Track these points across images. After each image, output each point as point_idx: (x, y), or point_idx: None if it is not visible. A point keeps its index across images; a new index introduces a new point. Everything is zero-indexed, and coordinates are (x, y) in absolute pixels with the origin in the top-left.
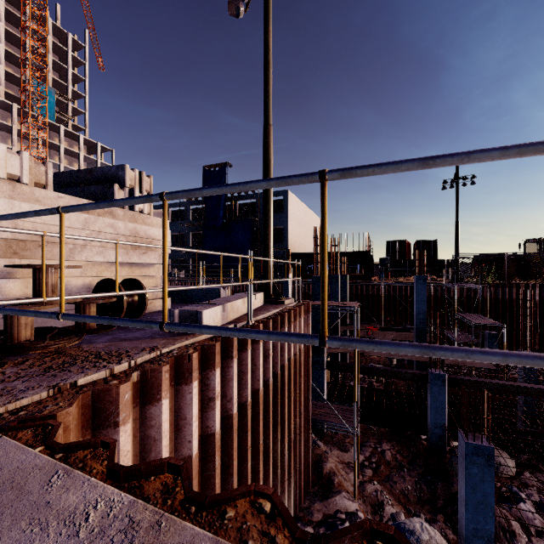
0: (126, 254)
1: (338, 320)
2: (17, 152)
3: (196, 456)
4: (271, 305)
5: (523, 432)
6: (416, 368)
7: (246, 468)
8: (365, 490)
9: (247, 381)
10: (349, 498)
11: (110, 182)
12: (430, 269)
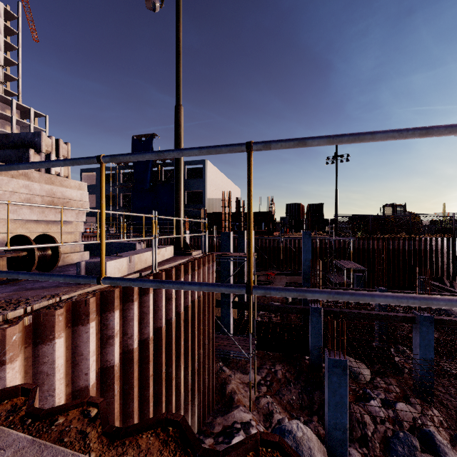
0: (41, 213)
1: (244, 268)
2: None
3: (93, 386)
4: (180, 256)
5: (376, 348)
6: (304, 304)
7: (148, 394)
8: (259, 403)
9: (149, 320)
10: (245, 411)
11: (26, 147)
12: (316, 226)
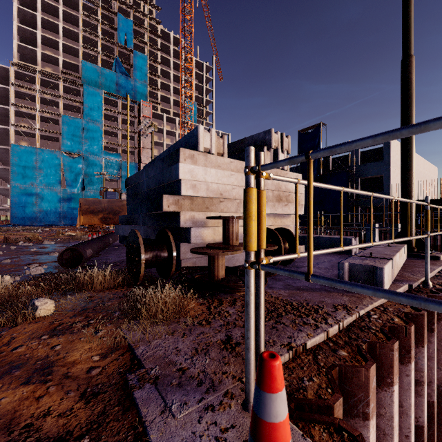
0: (273, 206)
1: None
2: (208, 131)
3: None
4: (421, 260)
5: None
6: None
7: None
8: None
9: (441, 360)
10: None
11: (258, 146)
12: None
